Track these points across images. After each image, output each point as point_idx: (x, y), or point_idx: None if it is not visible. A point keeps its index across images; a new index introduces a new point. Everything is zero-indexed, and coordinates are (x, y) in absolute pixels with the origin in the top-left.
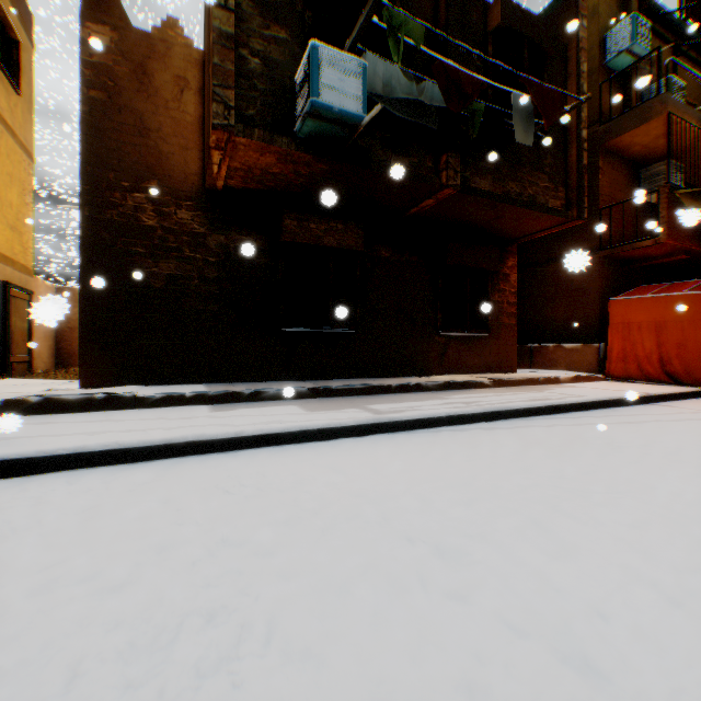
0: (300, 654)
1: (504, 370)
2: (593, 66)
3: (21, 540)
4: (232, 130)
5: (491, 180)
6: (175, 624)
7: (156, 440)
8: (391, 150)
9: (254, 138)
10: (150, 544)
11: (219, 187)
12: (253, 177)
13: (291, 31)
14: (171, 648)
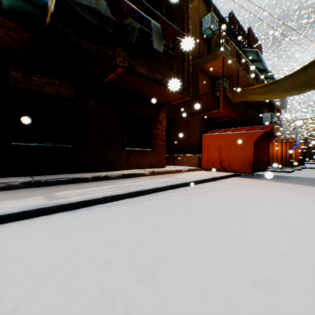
0: None
1: (159, 167)
2: (197, 32)
3: None
4: None
5: (146, 69)
6: None
7: None
8: (83, 38)
9: None
10: None
11: None
12: None
13: None
14: None
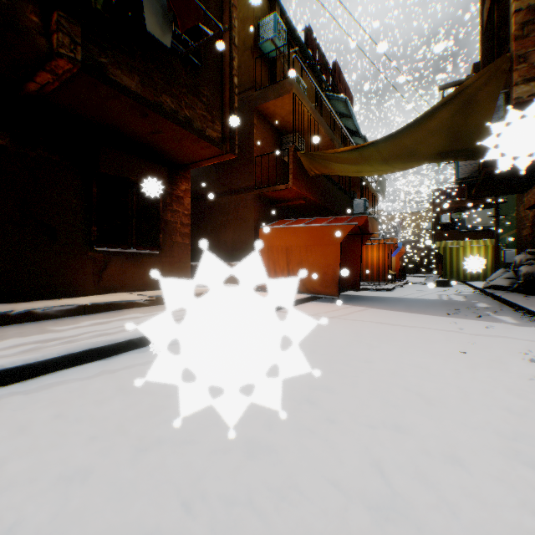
0: None
1: None
2: (251, 43)
3: None
4: None
5: (139, 82)
6: None
7: None
8: None
9: None
10: None
11: None
12: None
13: None
14: None
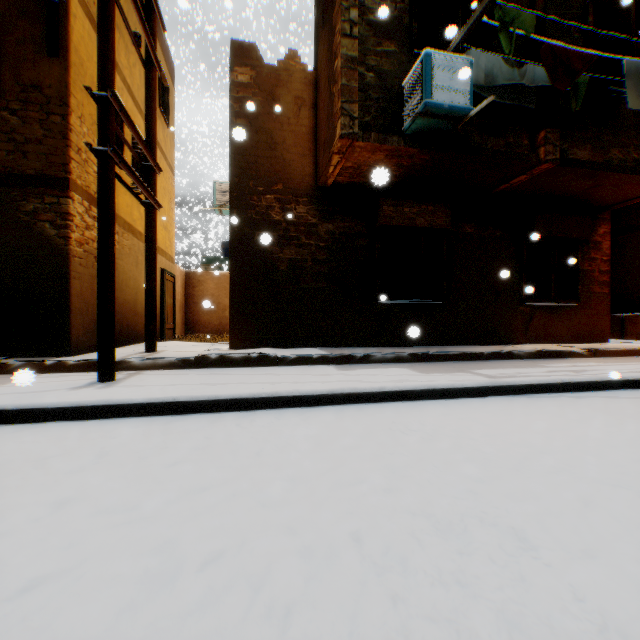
0: (580, 554)
1: (593, 340)
2: None
3: (288, 453)
4: (356, 137)
5: (588, 149)
6: (458, 520)
7: (323, 390)
8: (487, 134)
9: (371, 141)
10: (381, 465)
11: (329, 184)
12: (359, 173)
13: (399, 43)
14: (470, 535)
